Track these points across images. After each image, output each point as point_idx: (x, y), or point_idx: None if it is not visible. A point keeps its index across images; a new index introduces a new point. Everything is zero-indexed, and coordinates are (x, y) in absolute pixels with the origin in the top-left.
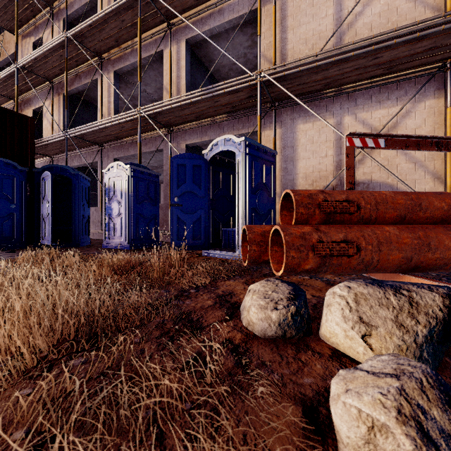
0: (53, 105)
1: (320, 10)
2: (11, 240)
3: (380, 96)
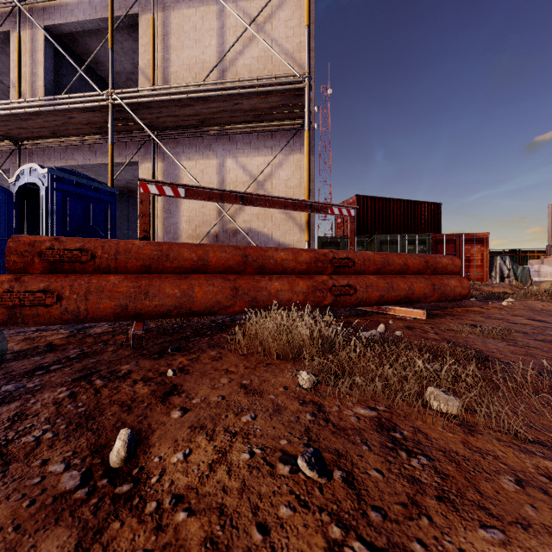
0: None
1: (204, 38)
2: None
3: (258, 143)
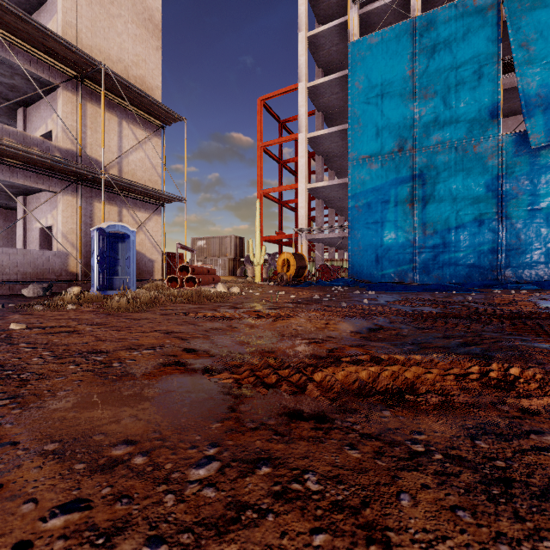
0: None
1: (110, 133)
2: None
3: (140, 205)
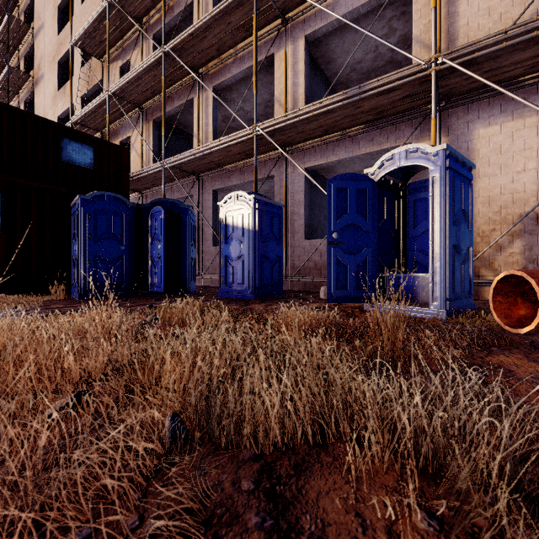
0: (142, 134)
1: None
2: (120, 287)
3: None
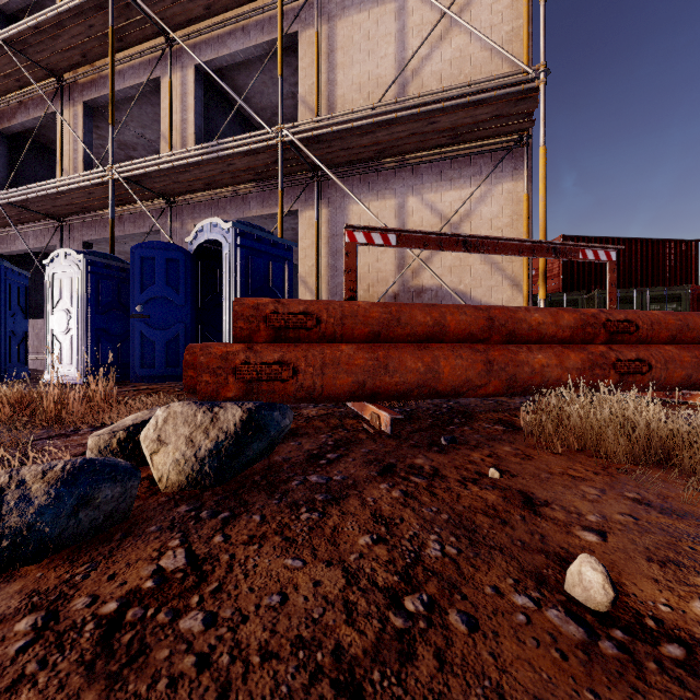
0: None
1: (379, 47)
2: None
3: (452, 173)
